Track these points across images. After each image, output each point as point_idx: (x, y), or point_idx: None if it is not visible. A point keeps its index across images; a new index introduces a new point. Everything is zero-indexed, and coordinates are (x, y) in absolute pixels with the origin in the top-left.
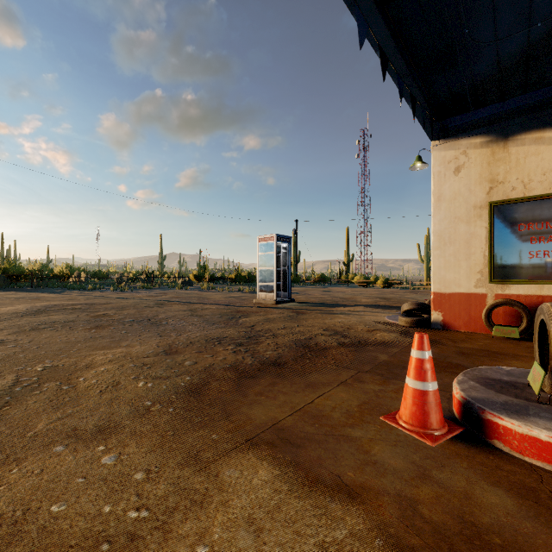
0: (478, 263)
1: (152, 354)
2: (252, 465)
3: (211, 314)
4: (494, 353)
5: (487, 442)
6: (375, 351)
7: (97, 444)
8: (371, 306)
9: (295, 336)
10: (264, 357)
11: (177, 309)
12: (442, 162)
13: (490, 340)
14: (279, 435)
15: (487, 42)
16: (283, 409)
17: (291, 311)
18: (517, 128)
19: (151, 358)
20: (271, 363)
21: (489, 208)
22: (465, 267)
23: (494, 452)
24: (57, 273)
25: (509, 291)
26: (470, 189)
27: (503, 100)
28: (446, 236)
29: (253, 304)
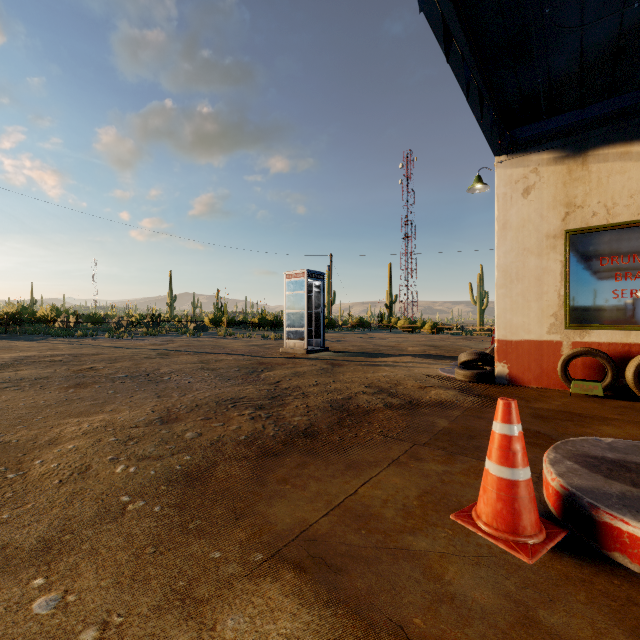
0: (551, 304)
1: (143, 422)
2: (268, 608)
3: (227, 367)
4: (577, 415)
5: (604, 555)
6: (431, 414)
7: (34, 574)
8: (420, 356)
9: (330, 396)
10: (291, 425)
11: (184, 360)
12: (507, 182)
13: (568, 398)
14: (310, 549)
15: (571, 28)
16: (315, 505)
17: (326, 363)
18: (599, 140)
19: (141, 428)
20: (299, 433)
21: (565, 237)
22: (536, 309)
23: (618, 572)
24: (40, 317)
25: (589, 338)
26: (542, 214)
27: (582, 106)
28: (513, 272)
29: (279, 354)
